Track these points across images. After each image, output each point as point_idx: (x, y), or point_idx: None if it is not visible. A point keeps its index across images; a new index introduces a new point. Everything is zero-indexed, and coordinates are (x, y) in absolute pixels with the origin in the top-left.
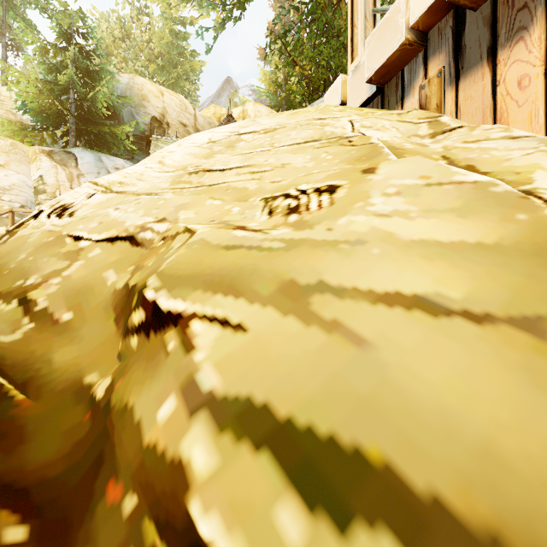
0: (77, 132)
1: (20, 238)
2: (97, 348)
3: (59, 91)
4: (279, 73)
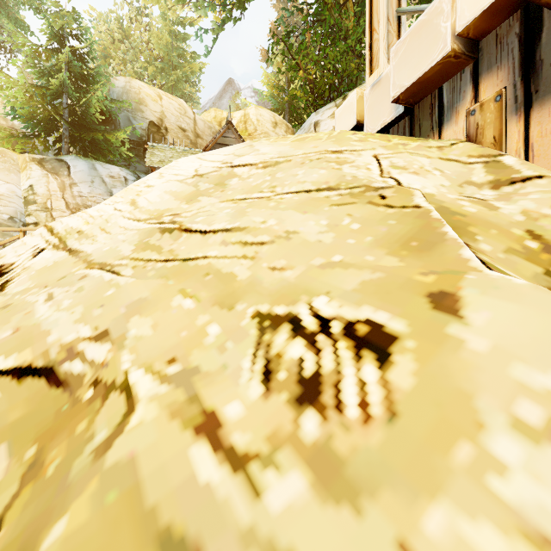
0: (71, 138)
1: None
2: None
3: (51, 95)
4: (282, 75)
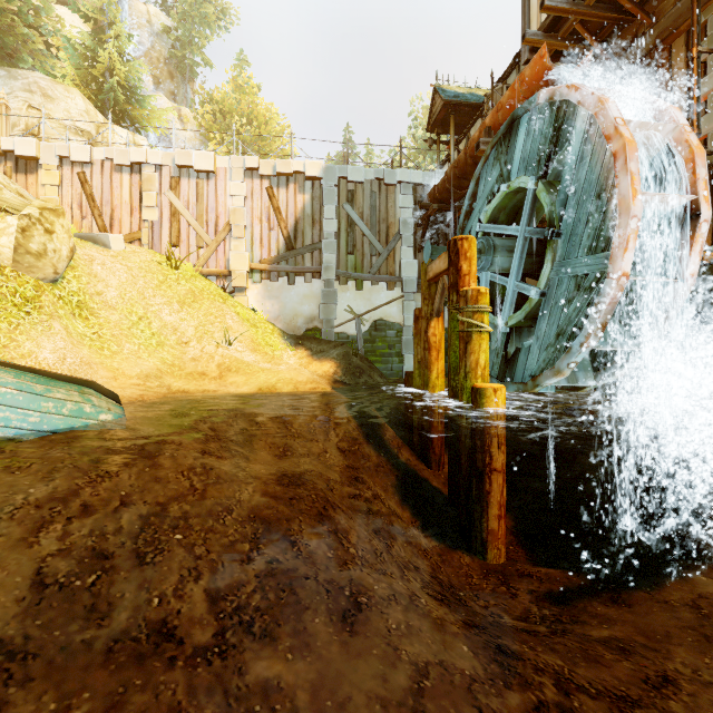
0: None
1: None
2: None
3: None
4: None
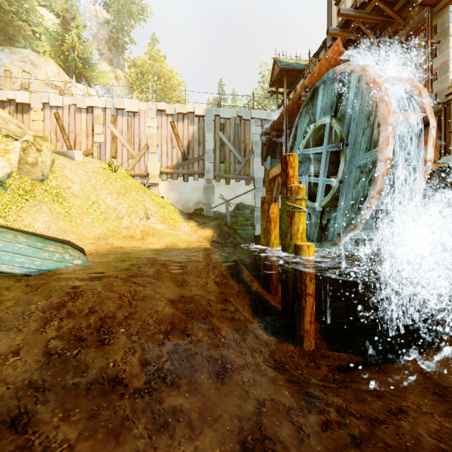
0: None
1: None
2: None
3: None
4: None
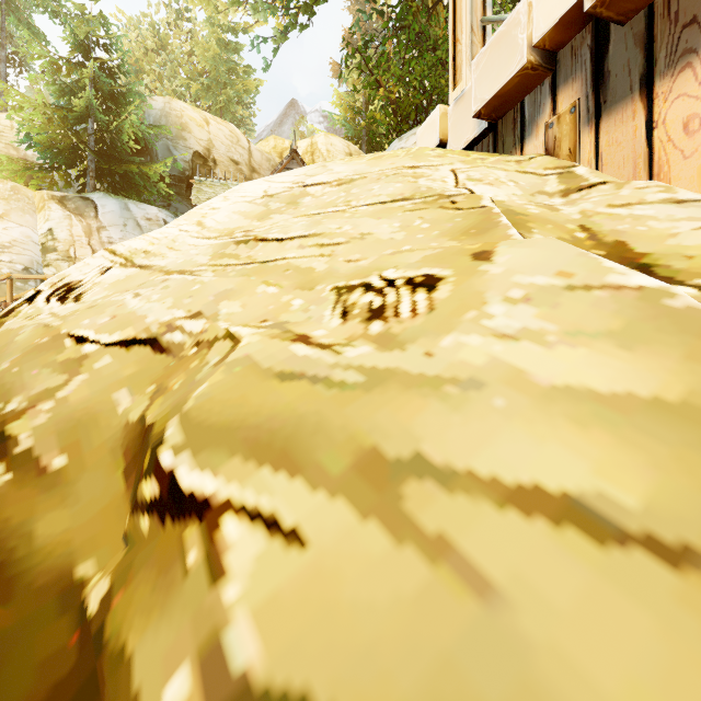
0: (97, 171)
1: (7, 334)
2: (96, 516)
3: (74, 119)
4: (358, 95)
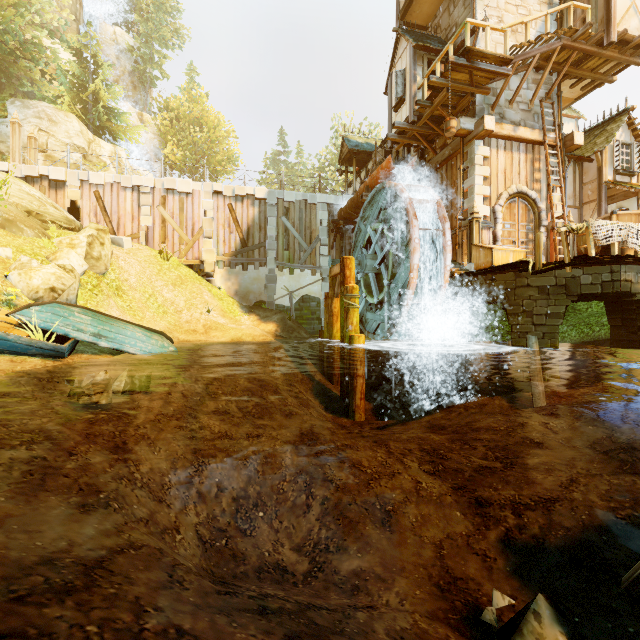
0: None
1: None
2: None
3: None
4: None
